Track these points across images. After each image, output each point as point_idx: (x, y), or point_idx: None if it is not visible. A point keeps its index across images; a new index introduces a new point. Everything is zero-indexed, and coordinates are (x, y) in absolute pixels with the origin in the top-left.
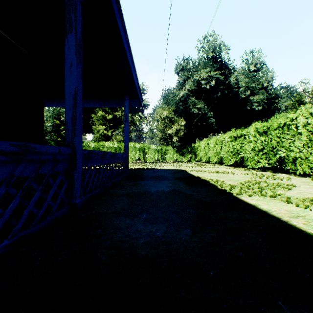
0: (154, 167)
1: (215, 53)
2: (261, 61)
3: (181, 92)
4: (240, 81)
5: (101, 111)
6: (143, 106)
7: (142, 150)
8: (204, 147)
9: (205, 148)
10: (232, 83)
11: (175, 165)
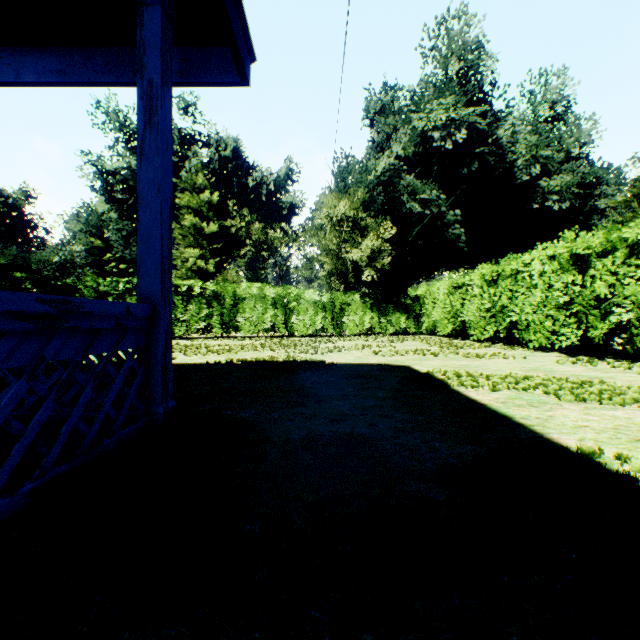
0: (311, 353)
1: (467, 64)
2: (568, 95)
3: (379, 163)
4: (517, 144)
5: (192, 215)
6: (289, 209)
7: (281, 303)
8: (447, 295)
9: (449, 299)
10: (503, 141)
11: (374, 344)
